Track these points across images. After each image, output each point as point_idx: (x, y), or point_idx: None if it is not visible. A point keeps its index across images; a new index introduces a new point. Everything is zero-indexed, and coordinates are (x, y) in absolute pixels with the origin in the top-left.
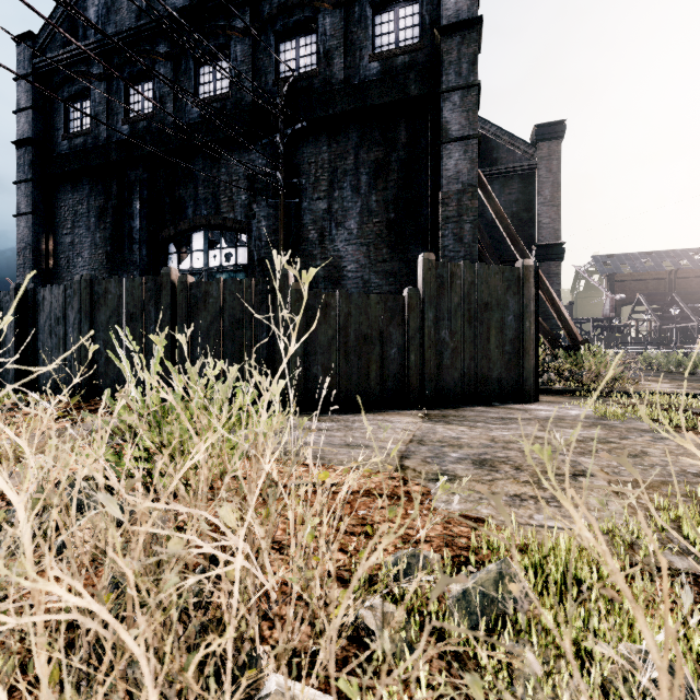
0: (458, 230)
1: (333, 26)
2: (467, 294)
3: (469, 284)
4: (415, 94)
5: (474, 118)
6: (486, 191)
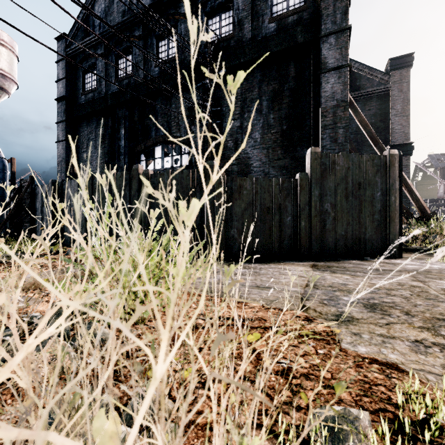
0: (334, 134)
1: (243, 3)
2: (344, 177)
3: (346, 169)
4: (301, 41)
5: (345, 53)
6: (353, 107)
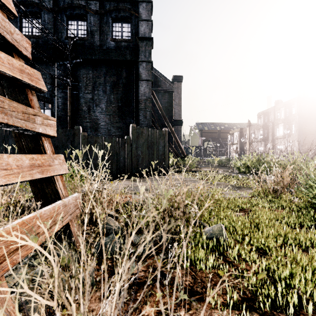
0: (145, 113)
1: (94, 21)
2: (147, 139)
3: (147, 135)
4: (129, 59)
5: (150, 74)
6: (155, 99)
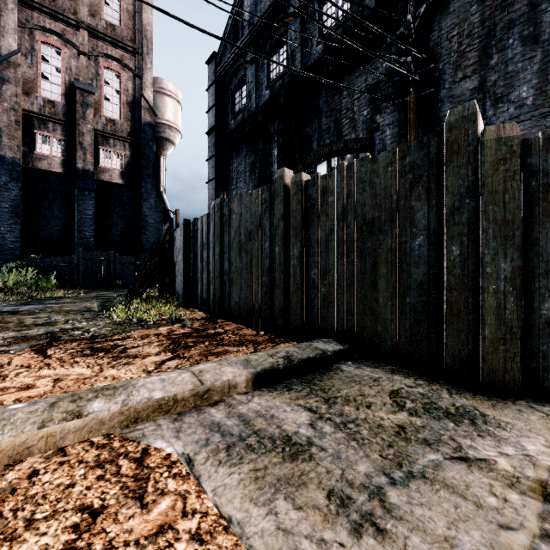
0: None
1: None
2: None
3: None
4: None
5: None
6: None
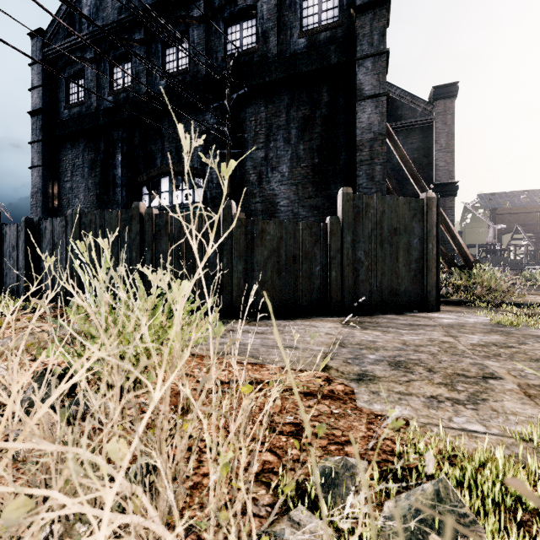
0: (370, 171)
1: (269, 12)
2: (379, 221)
3: (381, 213)
4: (334, 62)
5: (383, 79)
6: (392, 140)
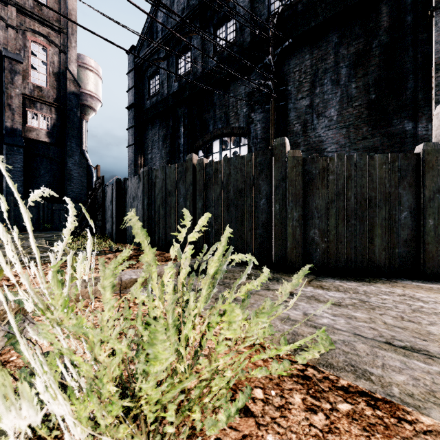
0: None
1: None
2: None
3: None
4: None
5: None
6: None
